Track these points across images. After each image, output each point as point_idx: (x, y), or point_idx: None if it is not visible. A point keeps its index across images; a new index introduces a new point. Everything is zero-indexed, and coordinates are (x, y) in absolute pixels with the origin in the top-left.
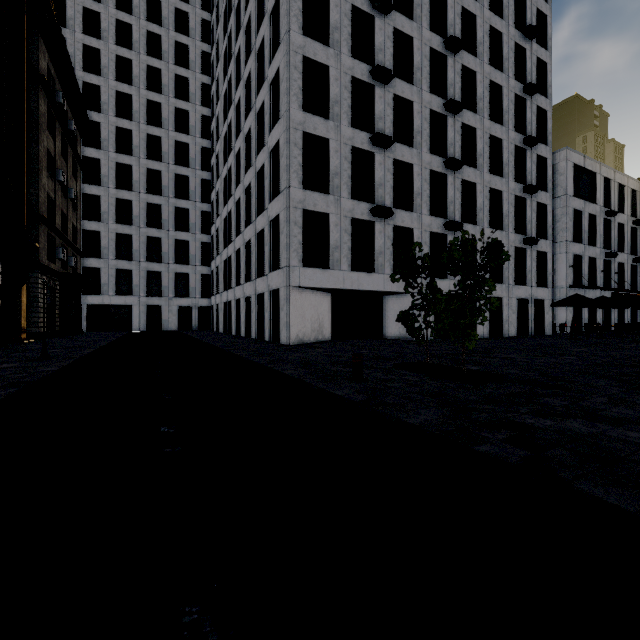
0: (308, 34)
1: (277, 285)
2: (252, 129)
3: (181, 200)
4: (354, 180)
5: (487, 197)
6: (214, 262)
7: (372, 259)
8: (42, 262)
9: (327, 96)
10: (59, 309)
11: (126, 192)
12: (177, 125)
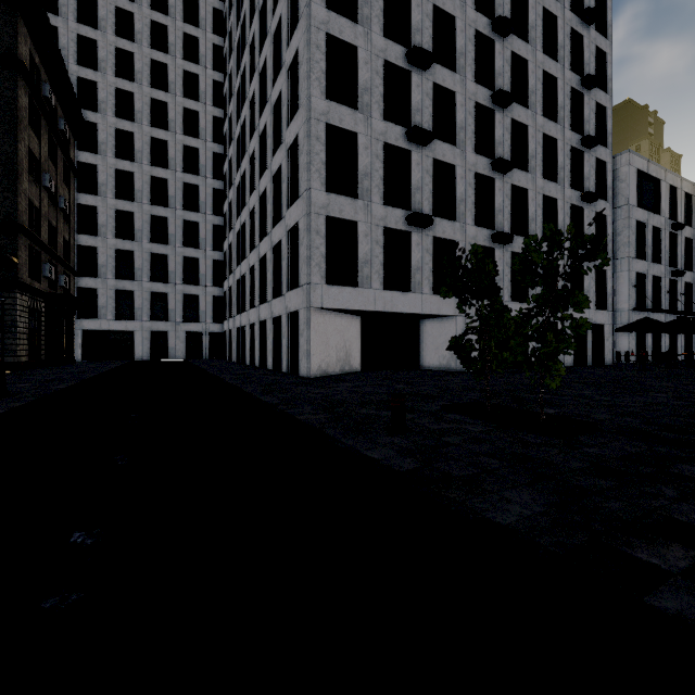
0: (333, 8)
1: (296, 306)
2: (268, 126)
3: (190, 212)
4: (387, 183)
5: (540, 205)
6: (227, 282)
7: (408, 276)
8: (22, 280)
9: (355, 82)
10: (45, 335)
11: (127, 203)
12: (185, 127)
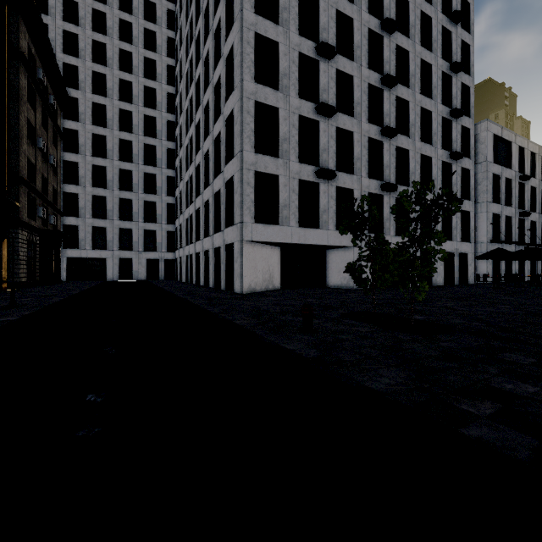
0: (260, 13)
1: (232, 240)
2: (210, 101)
3: (149, 166)
4: (301, 145)
5: (418, 162)
6: (178, 220)
7: (317, 216)
8: (22, 219)
9: (277, 69)
10: (39, 261)
11: (101, 159)
12: (146, 101)
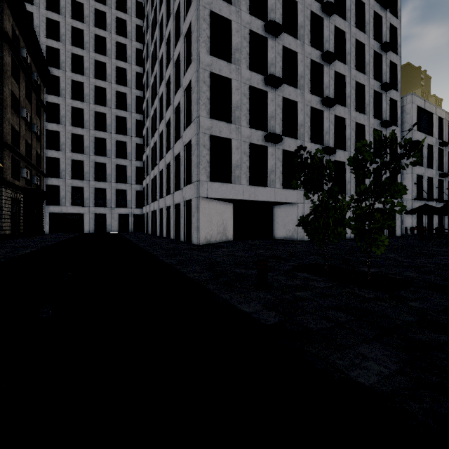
0: None
1: (189, 196)
2: (171, 76)
3: (121, 135)
4: (251, 113)
5: (353, 129)
6: (145, 181)
7: (265, 176)
8: (6, 179)
9: (230, 45)
10: (23, 216)
11: (79, 129)
12: (118, 79)
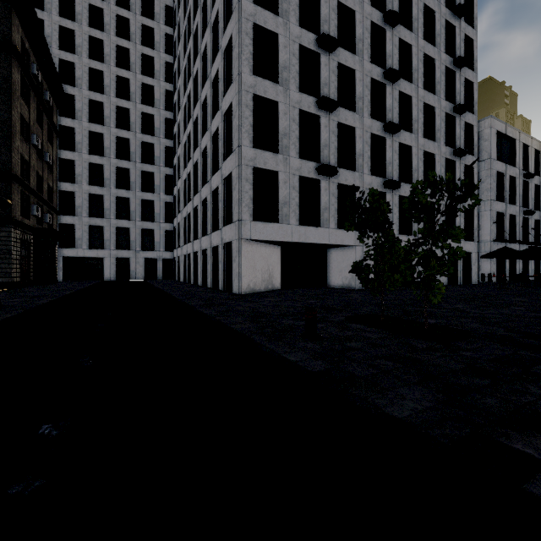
0: (259, 4)
1: (230, 238)
2: (208, 96)
3: (147, 165)
4: (301, 141)
5: (421, 159)
6: (176, 219)
7: (318, 214)
8: (15, 217)
9: (276, 62)
10: (34, 261)
11: (98, 157)
12: (144, 98)
